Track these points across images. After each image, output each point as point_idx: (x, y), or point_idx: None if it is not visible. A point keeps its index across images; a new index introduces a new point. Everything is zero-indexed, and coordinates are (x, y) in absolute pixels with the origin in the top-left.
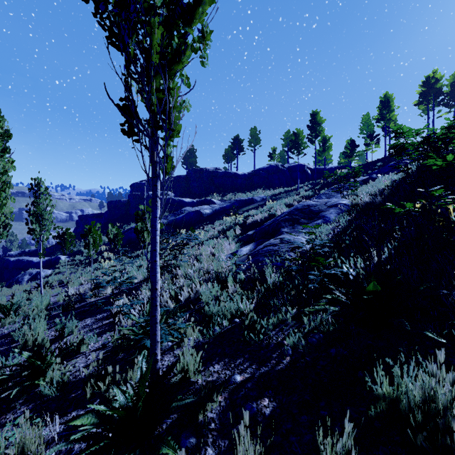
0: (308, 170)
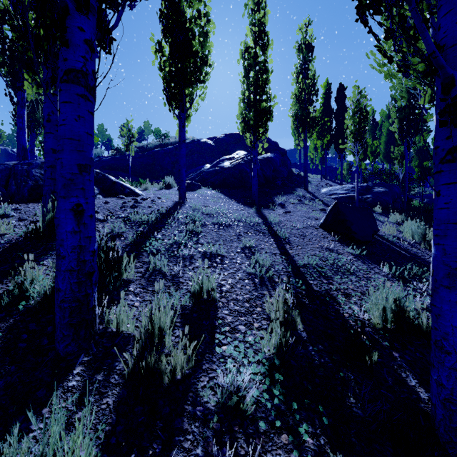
0: None
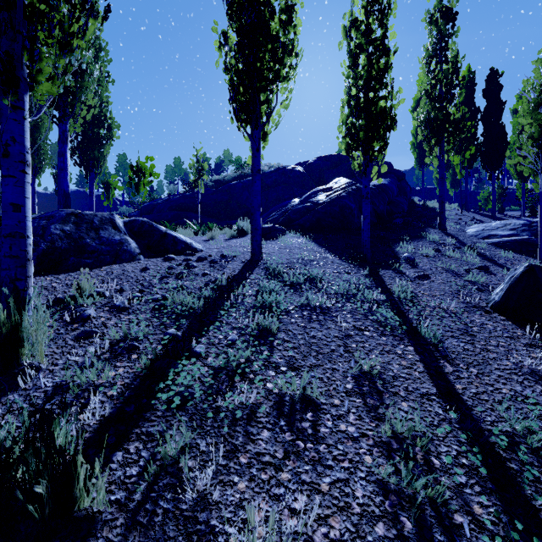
0: (118, 202)
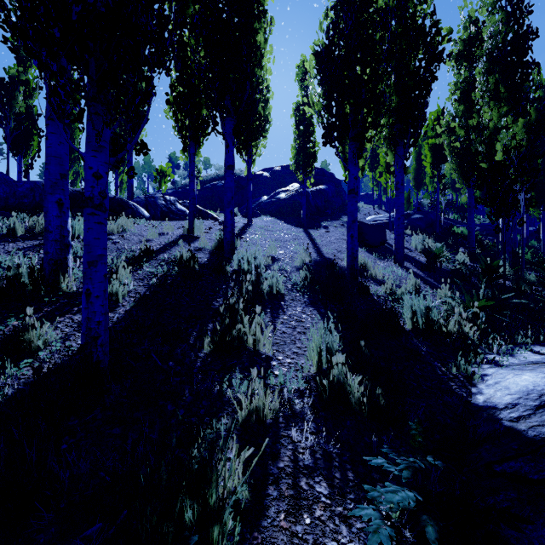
0: None
